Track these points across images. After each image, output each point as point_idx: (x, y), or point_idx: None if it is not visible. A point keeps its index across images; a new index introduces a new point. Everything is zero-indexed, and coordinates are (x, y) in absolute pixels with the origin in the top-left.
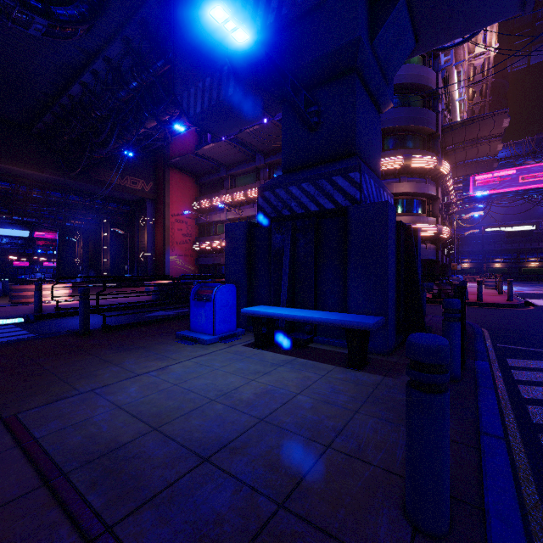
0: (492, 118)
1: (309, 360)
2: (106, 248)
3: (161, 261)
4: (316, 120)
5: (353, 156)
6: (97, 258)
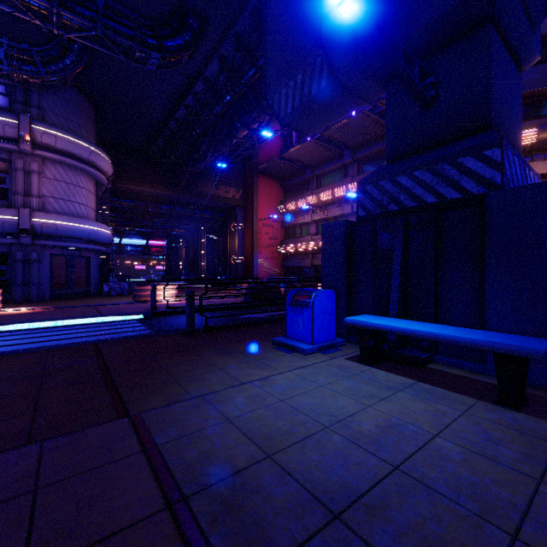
0: None
1: (435, 386)
2: (203, 252)
3: (250, 264)
4: (432, 94)
5: (488, 129)
6: (196, 262)
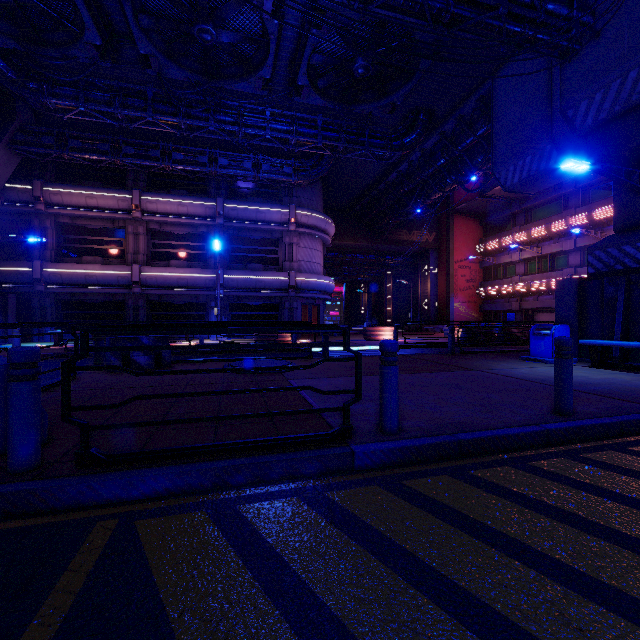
0: None
1: None
2: (388, 297)
3: (444, 309)
4: None
5: None
6: (380, 307)
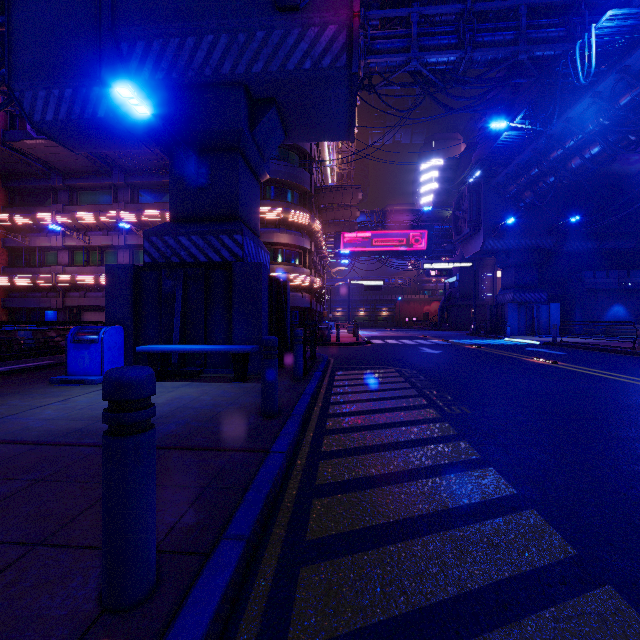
0: (351, 190)
1: (203, 382)
2: None
3: None
4: (204, 182)
5: (237, 220)
6: None
